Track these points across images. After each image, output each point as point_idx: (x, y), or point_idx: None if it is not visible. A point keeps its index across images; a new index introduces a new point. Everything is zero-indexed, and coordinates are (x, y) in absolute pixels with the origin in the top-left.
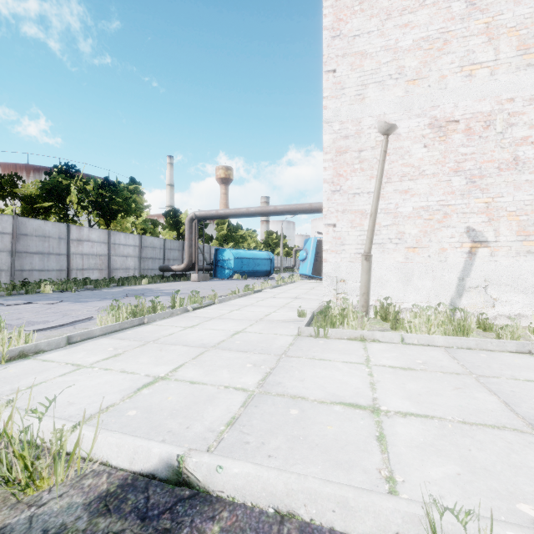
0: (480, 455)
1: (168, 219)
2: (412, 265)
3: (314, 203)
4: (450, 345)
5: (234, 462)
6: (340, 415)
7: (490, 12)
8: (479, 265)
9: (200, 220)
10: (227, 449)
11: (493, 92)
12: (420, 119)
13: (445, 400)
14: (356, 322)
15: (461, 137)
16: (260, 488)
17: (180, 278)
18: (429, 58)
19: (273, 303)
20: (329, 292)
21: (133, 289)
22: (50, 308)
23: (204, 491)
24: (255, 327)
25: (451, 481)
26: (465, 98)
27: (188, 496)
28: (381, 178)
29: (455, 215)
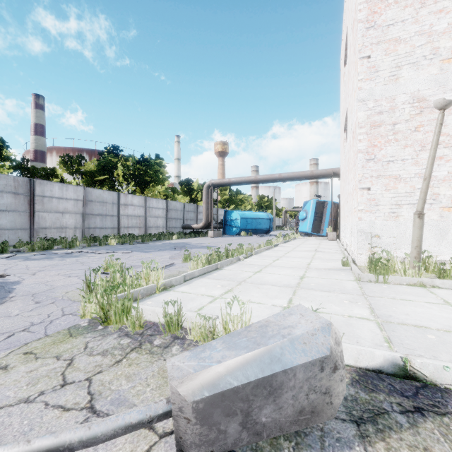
0: None
1: (182, 186)
2: (447, 223)
3: (315, 170)
4: None
5: None
6: None
7: None
8: None
9: (215, 187)
10: None
11: None
12: None
13: None
14: (413, 271)
15: None
16: None
17: (199, 234)
18: None
19: (300, 255)
20: (364, 246)
21: (171, 242)
22: (131, 256)
23: (431, 383)
24: (311, 273)
25: None
26: None
27: (422, 386)
28: (436, 147)
29: None
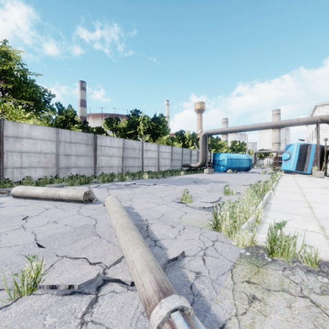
0: None
1: (177, 136)
2: None
3: (301, 118)
4: None
5: None
6: None
7: None
8: None
9: (208, 136)
10: None
11: None
12: None
13: None
14: None
15: None
16: None
17: (196, 171)
18: None
19: (318, 191)
20: None
21: (184, 177)
22: (174, 188)
23: None
24: None
25: None
26: None
27: None
28: None
29: None
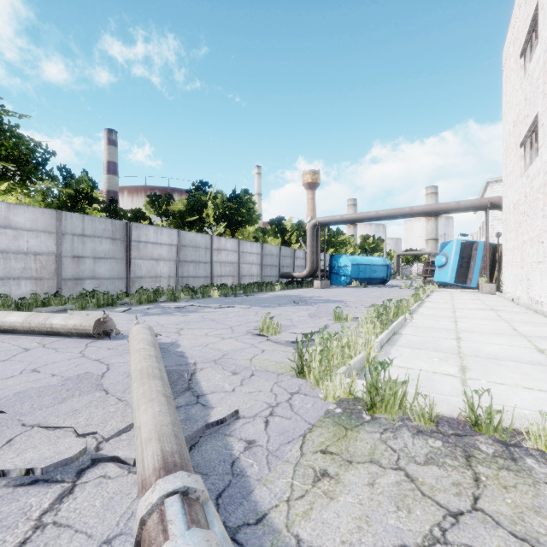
0: None
1: (272, 226)
2: None
3: (462, 200)
4: None
5: None
6: None
7: None
8: None
9: (321, 226)
10: None
11: None
12: None
13: None
14: None
15: None
16: None
17: (301, 285)
18: None
19: (478, 315)
20: None
21: (279, 295)
22: (257, 312)
23: None
24: (544, 344)
25: None
26: None
27: None
28: None
29: None
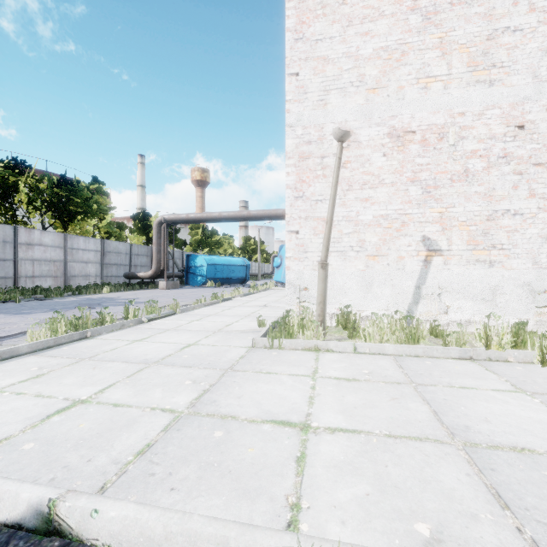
0: (394, 472)
1: (136, 222)
2: (372, 273)
3: None
4: (400, 353)
5: (114, 504)
6: (267, 434)
7: (443, 27)
8: (434, 273)
9: (170, 224)
10: (126, 484)
11: (446, 105)
12: (379, 128)
13: (378, 413)
14: (311, 332)
15: (418, 147)
16: (138, 533)
17: (147, 285)
18: (388, 68)
19: (239, 312)
20: (292, 300)
21: (91, 298)
22: None
23: (78, 539)
24: (210, 339)
25: (358, 504)
26: (421, 109)
27: None
28: (336, 186)
29: (412, 224)
